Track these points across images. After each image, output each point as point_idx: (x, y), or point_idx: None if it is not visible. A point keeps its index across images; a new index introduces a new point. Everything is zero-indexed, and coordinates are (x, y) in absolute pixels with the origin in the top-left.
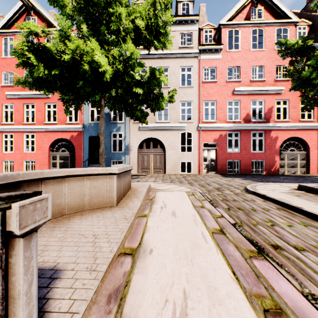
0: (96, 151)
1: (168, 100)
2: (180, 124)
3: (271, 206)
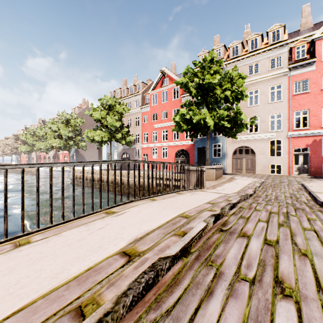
0: (202, 157)
1: (250, 124)
2: (268, 134)
3: (297, 188)
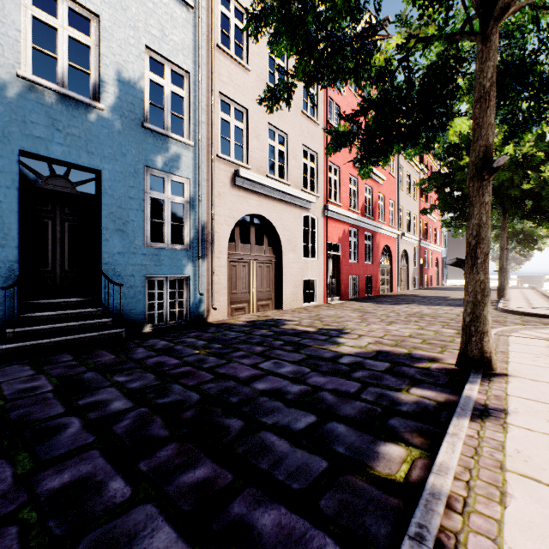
0: (51, 233)
1: None
2: (308, 197)
3: None
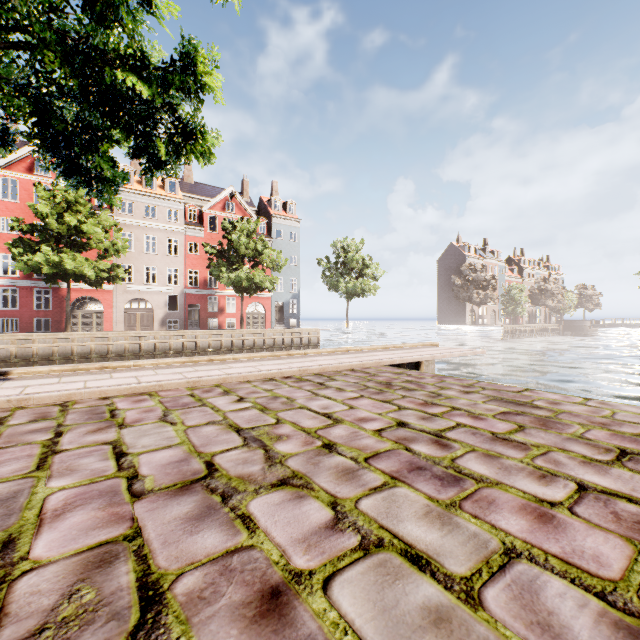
0: None
1: None
2: None
3: None
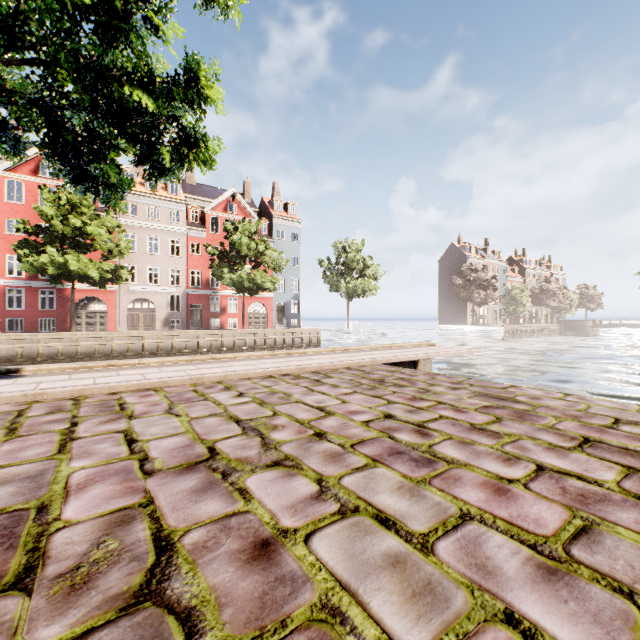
0: None
1: None
2: None
3: None
